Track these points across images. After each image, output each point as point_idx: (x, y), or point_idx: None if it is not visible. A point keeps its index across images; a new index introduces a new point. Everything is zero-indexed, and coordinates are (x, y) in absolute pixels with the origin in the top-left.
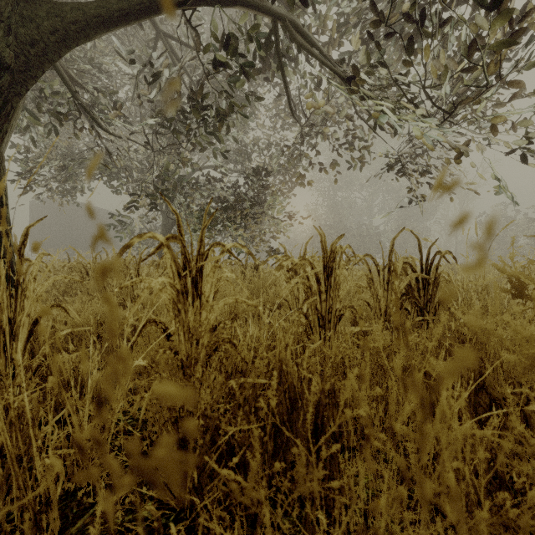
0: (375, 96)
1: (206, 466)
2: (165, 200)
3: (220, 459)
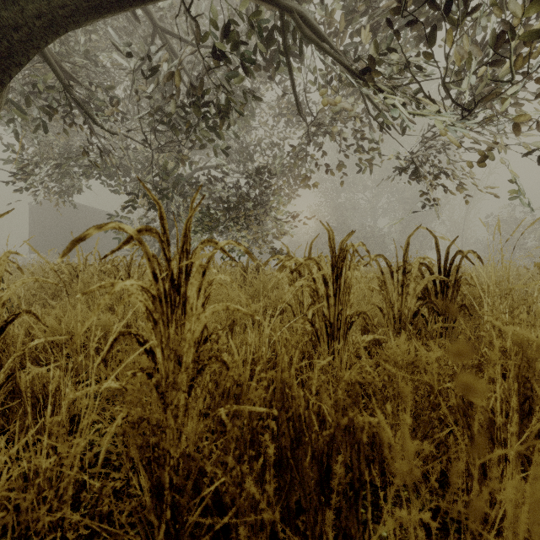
0: (384, 88)
1: (188, 522)
2: (144, 186)
3: (205, 512)
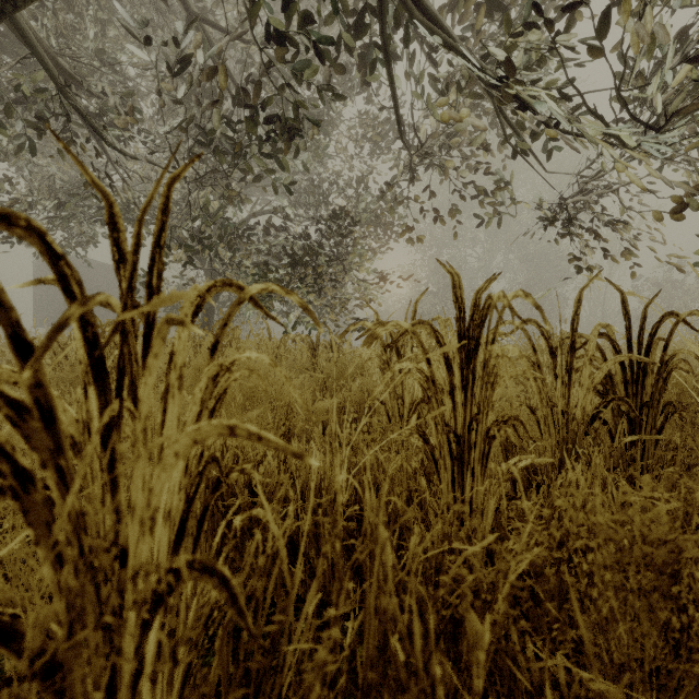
0: (516, 82)
1: None
2: (66, 147)
3: None
